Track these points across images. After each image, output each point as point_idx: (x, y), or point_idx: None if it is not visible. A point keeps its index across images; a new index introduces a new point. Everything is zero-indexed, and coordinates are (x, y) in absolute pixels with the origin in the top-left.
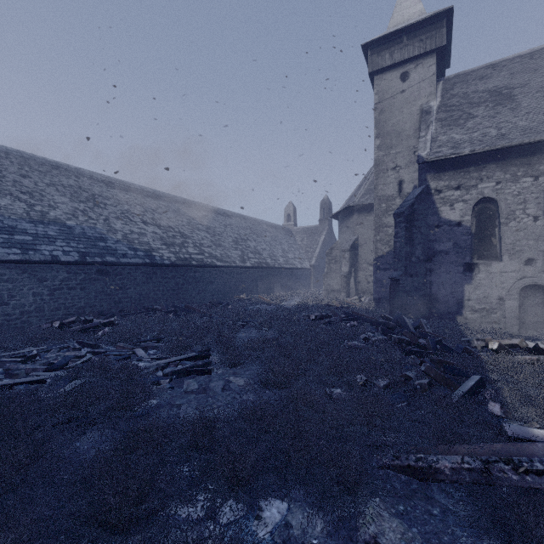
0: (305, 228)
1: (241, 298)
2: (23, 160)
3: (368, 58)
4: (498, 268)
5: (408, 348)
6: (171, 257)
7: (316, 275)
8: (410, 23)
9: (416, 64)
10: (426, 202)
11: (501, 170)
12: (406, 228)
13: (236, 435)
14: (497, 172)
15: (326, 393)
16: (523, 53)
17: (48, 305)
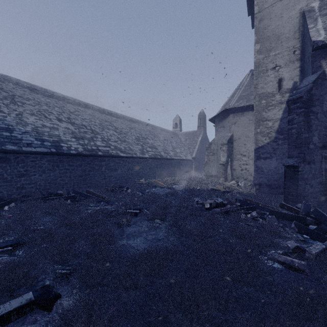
0: (187, 132)
1: (140, 182)
2: None
3: None
4: None
5: None
6: (78, 148)
7: (196, 165)
8: None
9: None
10: (322, 88)
11: None
12: (304, 113)
13: None
14: None
15: None
16: None
17: None
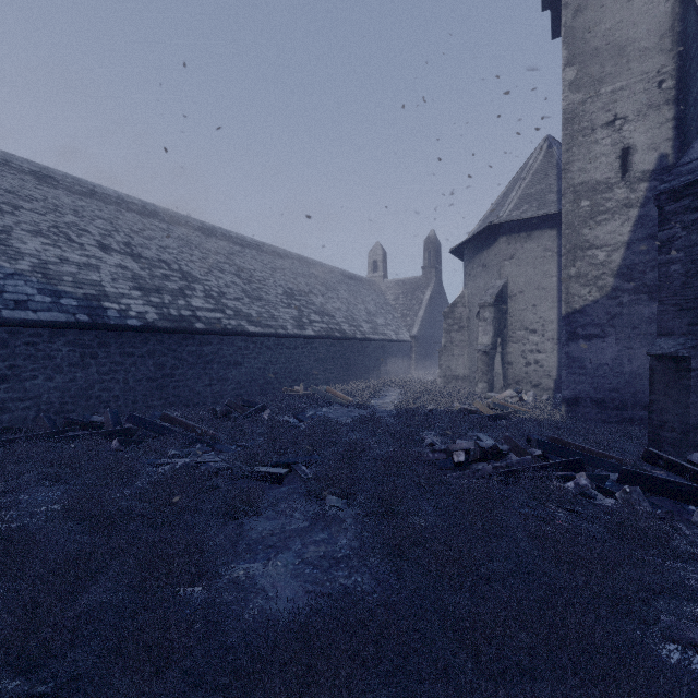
0: (400, 281)
1: (295, 393)
2: None
3: None
4: None
5: None
6: (147, 312)
7: (419, 352)
8: None
9: None
10: None
11: None
12: None
13: None
14: None
15: None
16: None
17: None
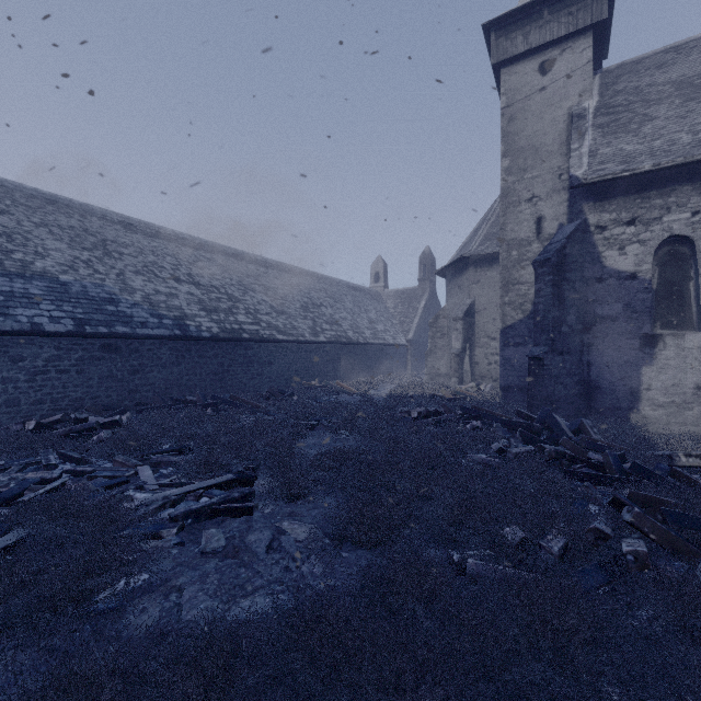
0: (399, 291)
1: (312, 386)
2: (3, 190)
3: (492, 43)
4: (695, 341)
5: (573, 467)
6: (212, 327)
7: (414, 354)
8: None
9: (562, 48)
10: (582, 245)
11: (700, 194)
12: (554, 282)
13: (274, 699)
14: (694, 198)
15: (452, 560)
16: None
17: (26, 396)
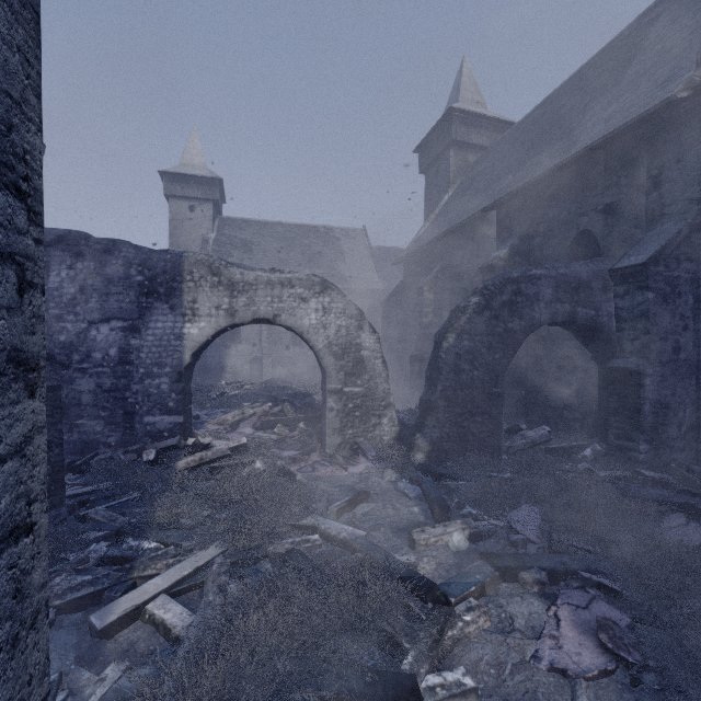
0: None
1: None
2: None
3: (164, 182)
4: (241, 348)
5: None
6: None
7: None
8: (195, 174)
9: (200, 203)
10: None
11: None
12: None
13: None
14: None
15: None
16: (262, 220)
17: None
